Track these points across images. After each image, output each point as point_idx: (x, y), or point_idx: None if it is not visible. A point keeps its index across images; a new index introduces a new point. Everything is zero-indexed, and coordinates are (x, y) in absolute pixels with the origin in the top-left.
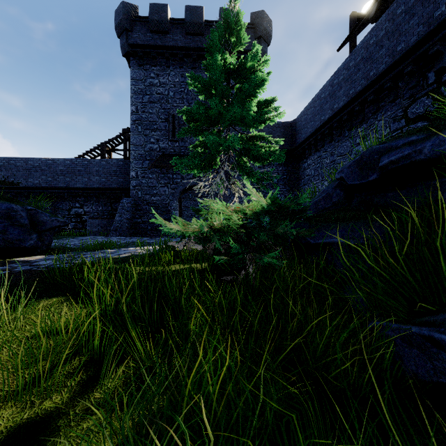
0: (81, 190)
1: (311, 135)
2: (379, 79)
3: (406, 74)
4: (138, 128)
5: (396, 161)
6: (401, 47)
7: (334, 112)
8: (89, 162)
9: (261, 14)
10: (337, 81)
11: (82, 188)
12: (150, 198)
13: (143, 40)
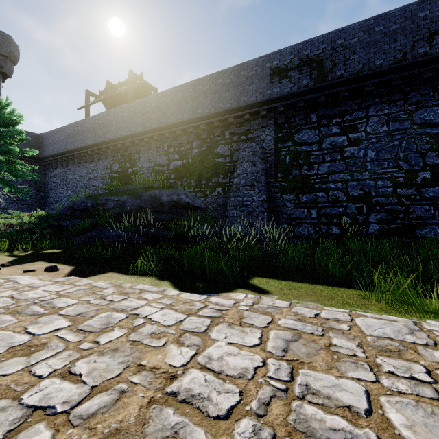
0: None
1: (58, 154)
2: (100, 144)
3: (111, 149)
4: None
5: (85, 205)
6: (108, 136)
7: (76, 148)
8: None
9: (8, 37)
10: (78, 129)
11: None
12: None
13: None
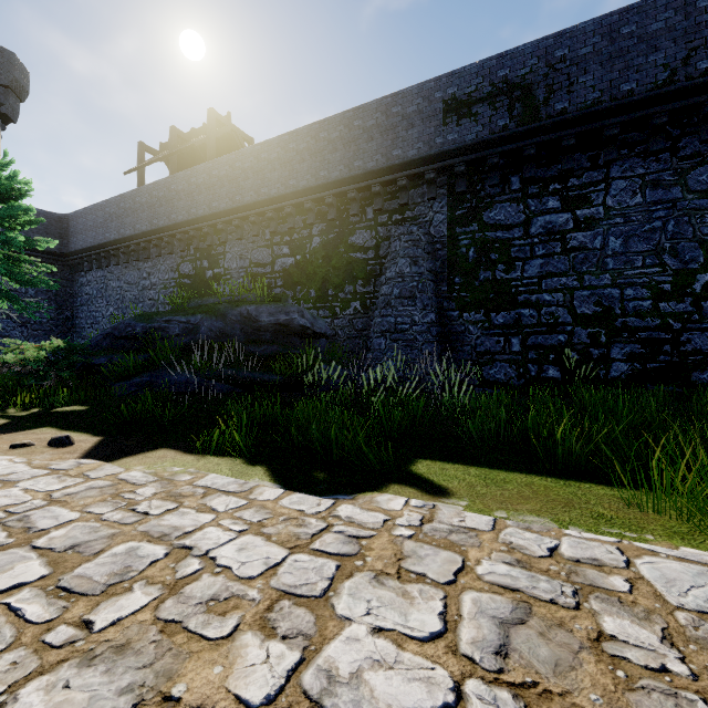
0: None
1: (92, 247)
2: (160, 231)
3: (178, 239)
4: None
5: (132, 331)
6: (174, 216)
7: (121, 237)
8: None
9: (10, 56)
10: (124, 206)
11: None
12: None
13: None
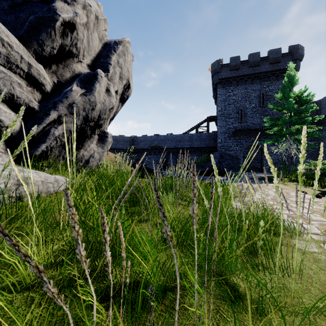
0: (188, 148)
1: None
2: None
3: None
4: (222, 118)
5: None
6: None
7: None
8: (192, 135)
9: (297, 46)
10: None
11: (188, 147)
12: (228, 152)
13: (226, 75)
